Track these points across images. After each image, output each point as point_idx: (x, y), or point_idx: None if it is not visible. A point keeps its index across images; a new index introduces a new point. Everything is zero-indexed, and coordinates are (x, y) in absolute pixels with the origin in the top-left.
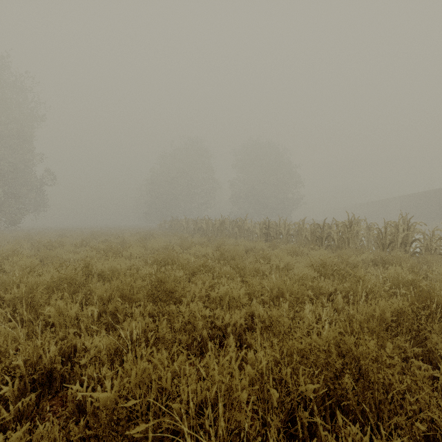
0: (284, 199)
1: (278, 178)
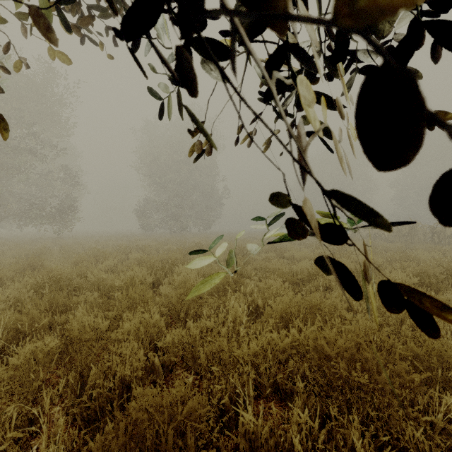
0: None
1: None
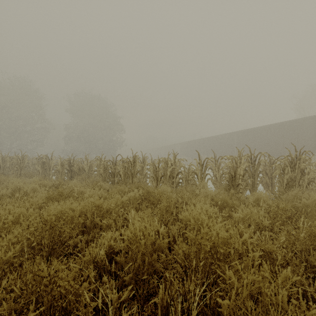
0: (111, 141)
1: (106, 124)
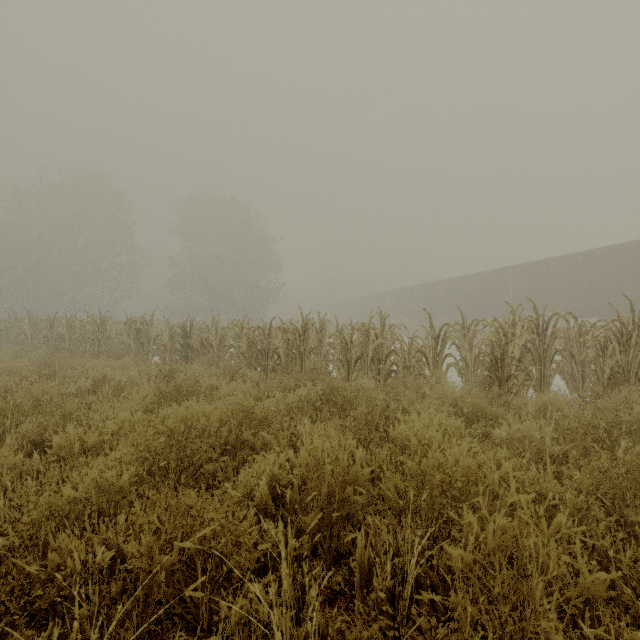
0: (256, 287)
1: (246, 255)
